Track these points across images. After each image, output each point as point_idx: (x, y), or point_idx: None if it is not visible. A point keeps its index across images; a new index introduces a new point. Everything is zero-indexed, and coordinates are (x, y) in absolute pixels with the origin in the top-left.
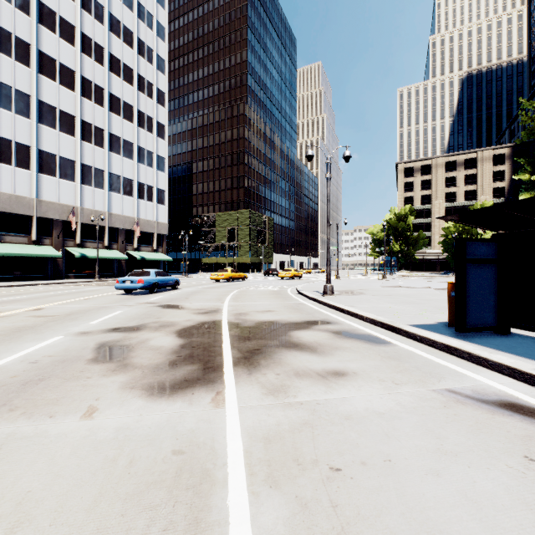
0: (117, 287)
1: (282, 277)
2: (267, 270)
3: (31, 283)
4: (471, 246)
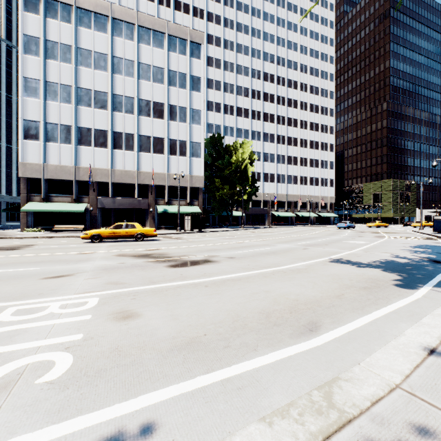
0: (337, 226)
1: (413, 226)
2: (405, 222)
3: (293, 226)
4: (435, 217)
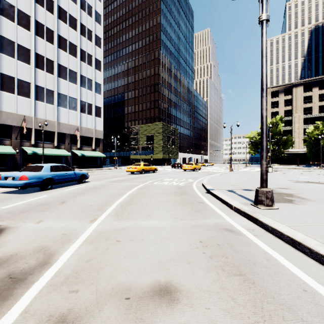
0: None
1: (185, 169)
2: (174, 164)
3: None
4: None
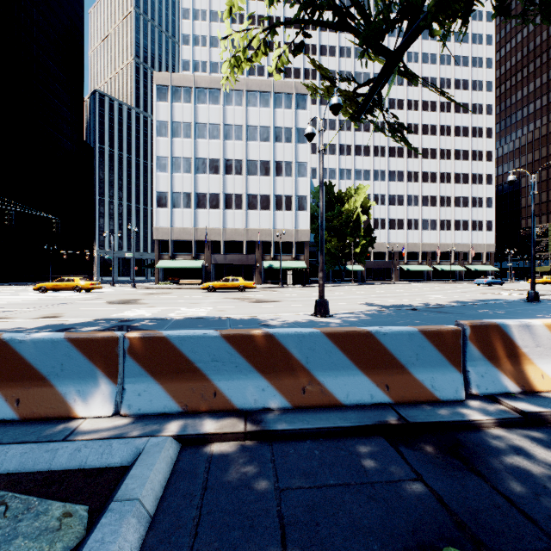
0: (475, 283)
1: None
2: None
3: (426, 282)
4: None
